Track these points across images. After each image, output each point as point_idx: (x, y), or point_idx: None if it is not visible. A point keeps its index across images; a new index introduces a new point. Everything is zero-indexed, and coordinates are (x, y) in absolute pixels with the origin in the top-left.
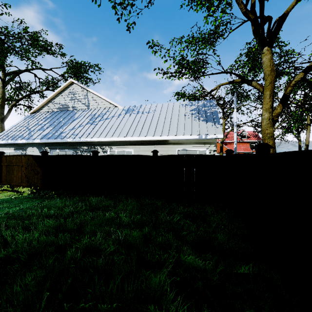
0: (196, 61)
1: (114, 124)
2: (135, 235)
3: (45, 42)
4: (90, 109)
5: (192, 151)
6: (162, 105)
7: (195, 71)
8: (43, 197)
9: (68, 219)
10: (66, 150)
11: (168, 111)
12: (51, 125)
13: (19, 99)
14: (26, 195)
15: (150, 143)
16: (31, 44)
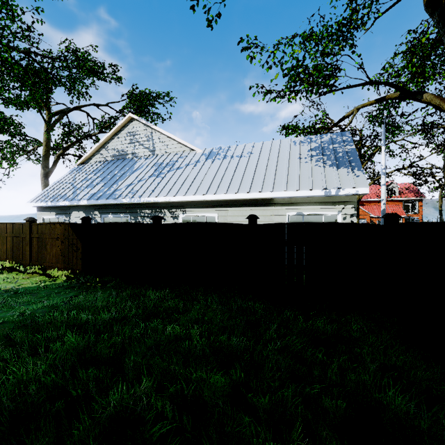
0: (321, 65)
1: (189, 175)
2: (217, 381)
3: (94, 62)
4: (156, 156)
5: (312, 217)
6: (261, 144)
7: (319, 82)
8: (81, 287)
9: (102, 335)
10: (122, 215)
11: (273, 154)
12: (103, 179)
13: (66, 147)
14: (61, 282)
15: (244, 204)
16: (77, 66)
